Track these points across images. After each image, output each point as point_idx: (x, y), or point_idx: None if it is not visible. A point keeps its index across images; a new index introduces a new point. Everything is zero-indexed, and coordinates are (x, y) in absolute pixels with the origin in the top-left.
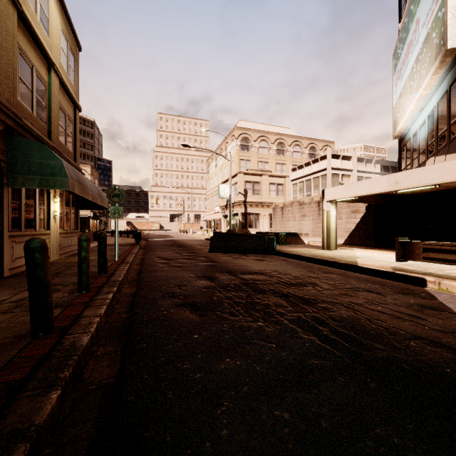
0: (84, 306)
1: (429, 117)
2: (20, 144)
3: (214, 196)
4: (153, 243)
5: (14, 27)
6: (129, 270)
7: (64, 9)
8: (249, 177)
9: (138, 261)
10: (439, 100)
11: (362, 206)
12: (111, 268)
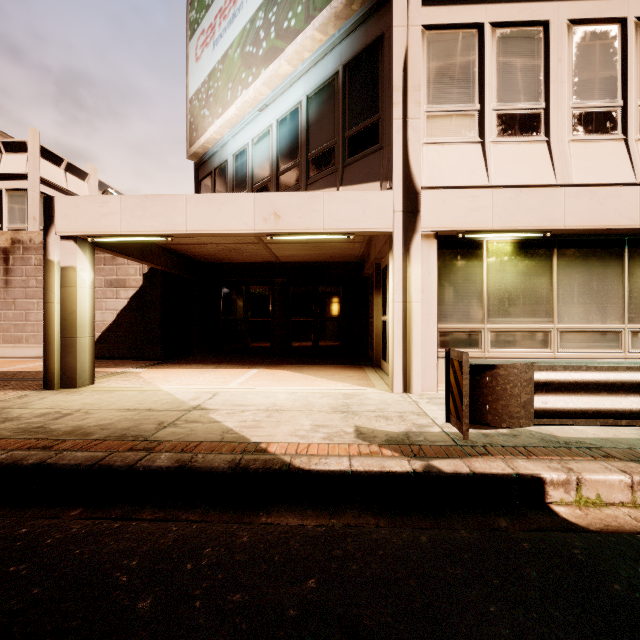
0: None
1: (284, 123)
2: None
3: None
4: None
5: None
6: None
7: None
8: None
9: None
10: (315, 90)
11: (134, 272)
12: None
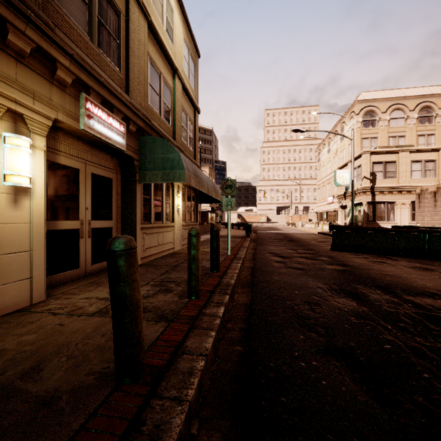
0: (189, 324)
1: None
2: (148, 142)
3: (326, 185)
4: (262, 236)
5: (145, 37)
6: (241, 267)
7: (185, 19)
8: (379, 157)
9: (250, 256)
10: None
11: None
12: (223, 265)
